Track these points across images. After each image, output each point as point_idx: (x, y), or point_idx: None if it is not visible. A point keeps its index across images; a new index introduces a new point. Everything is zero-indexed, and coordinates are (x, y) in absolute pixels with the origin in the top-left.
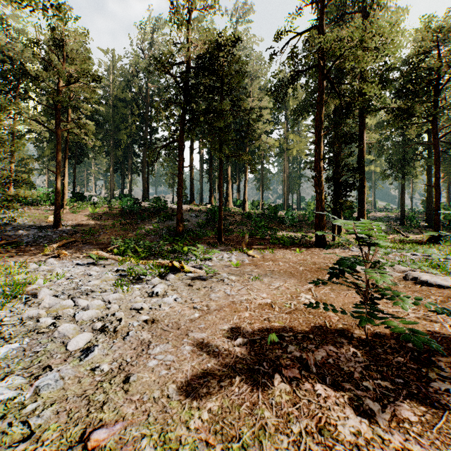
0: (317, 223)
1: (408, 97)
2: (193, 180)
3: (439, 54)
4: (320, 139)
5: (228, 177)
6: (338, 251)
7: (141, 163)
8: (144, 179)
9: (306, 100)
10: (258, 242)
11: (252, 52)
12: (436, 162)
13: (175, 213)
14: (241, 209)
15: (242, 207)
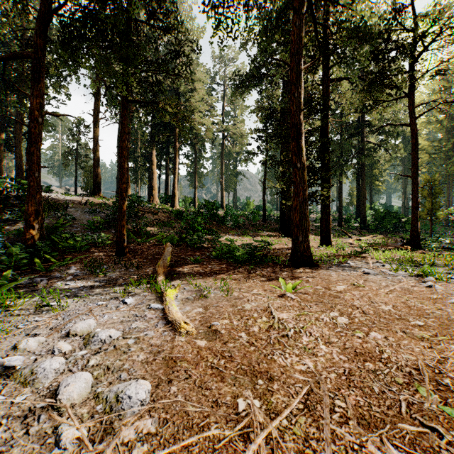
0: (297, 221)
1: (380, 65)
2: (99, 162)
3: (415, 15)
4: (301, 75)
5: (153, 164)
6: (347, 275)
7: (14, 132)
8: (19, 156)
9: (252, 70)
10: (192, 254)
11: (184, 7)
12: (415, 147)
13: (56, 206)
14: (169, 206)
15: (171, 203)
